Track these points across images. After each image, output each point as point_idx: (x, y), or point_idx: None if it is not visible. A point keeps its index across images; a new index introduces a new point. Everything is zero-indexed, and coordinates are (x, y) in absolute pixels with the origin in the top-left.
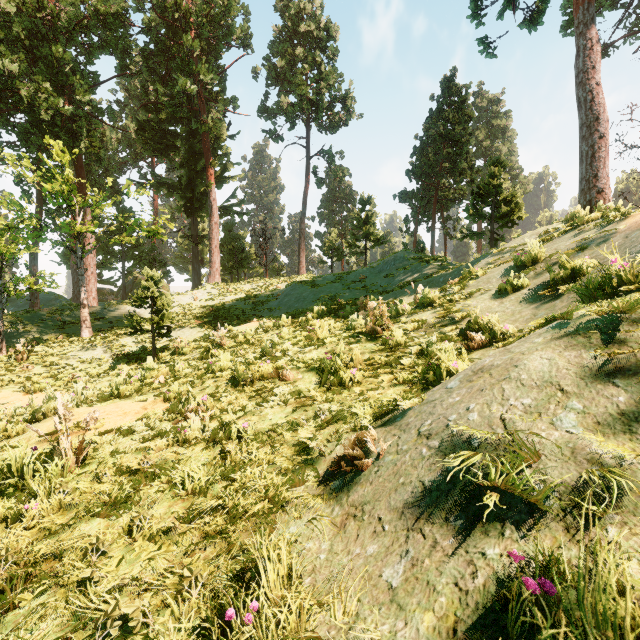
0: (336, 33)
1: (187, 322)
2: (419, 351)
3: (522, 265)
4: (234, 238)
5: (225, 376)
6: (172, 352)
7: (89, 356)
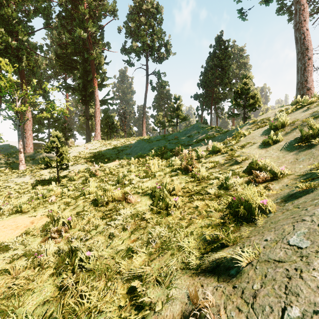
0: (162, 10)
1: (80, 161)
2: (218, 182)
3: (274, 128)
4: (108, 117)
5: (90, 198)
6: (69, 178)
7: (21, 181)
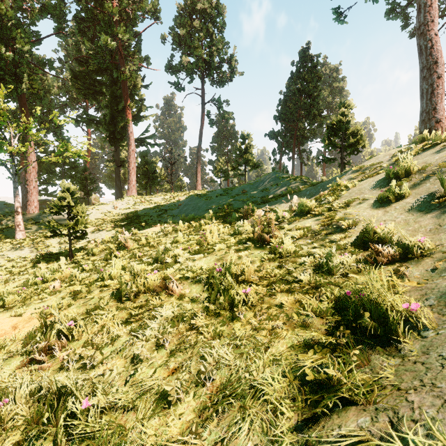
0: (224, 12)
1: (104, 226)
2: (313, 262)
3: (394, 177)
4: (148, 162)
5: (112, 286)
6: (87, 252)
7: (16, 255)
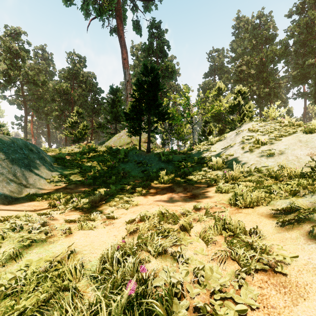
0: None
1: None
2: None
3: None
4: None
5: None
6: None
7: None
